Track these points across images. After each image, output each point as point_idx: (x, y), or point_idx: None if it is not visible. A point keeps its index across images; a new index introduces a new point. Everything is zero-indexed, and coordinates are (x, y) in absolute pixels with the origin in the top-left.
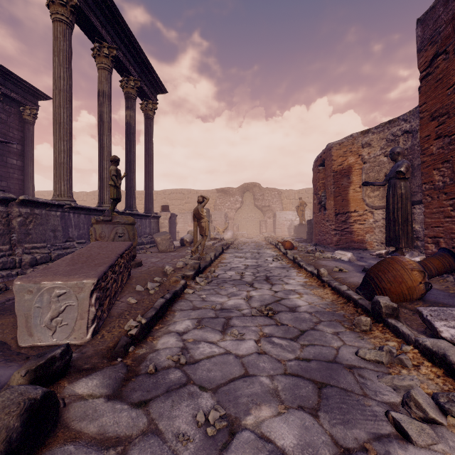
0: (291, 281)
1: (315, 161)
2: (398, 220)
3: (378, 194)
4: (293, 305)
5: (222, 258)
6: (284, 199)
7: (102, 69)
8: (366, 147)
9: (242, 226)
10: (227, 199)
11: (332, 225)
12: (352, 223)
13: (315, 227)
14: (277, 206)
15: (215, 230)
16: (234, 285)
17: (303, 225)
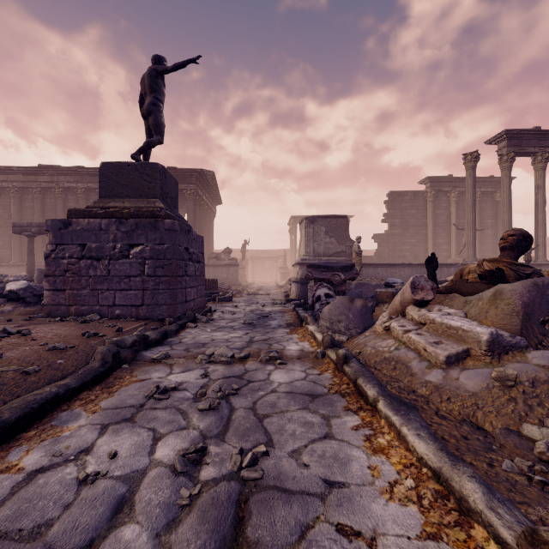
0: None
1: None
2: None
3: None
4: None
5: None
6: None
7: (536, 171)
8: None
9: None
10: None
11: None
12: None
13: None
14: None
15: None
16: None
17: None
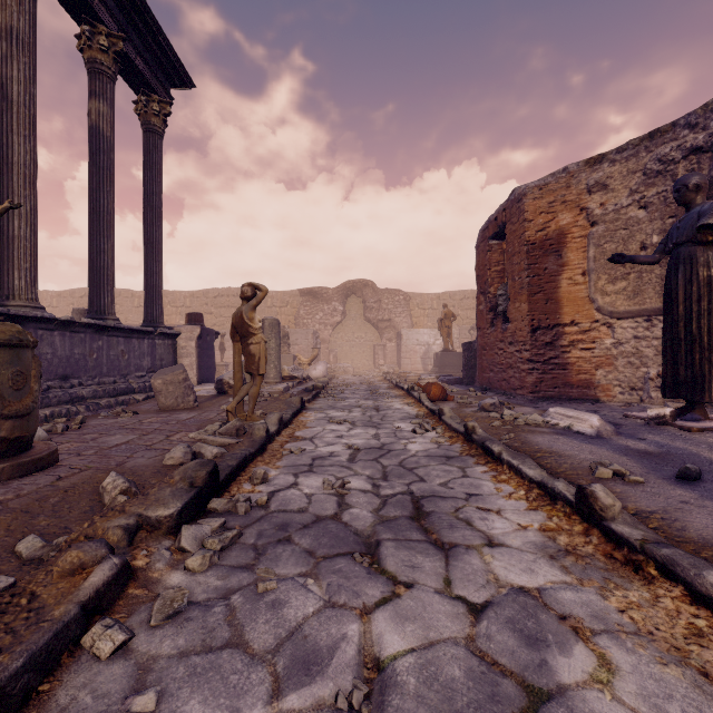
0: (494, 523)
1: (482, 229)
2: (701, 339)
3: (625, 287)
4: None
5: (298, 424)
6: (415, 309)
7: None
8: (597, 192)
9: (343, 354)
10: (319, 307)
11: (523, 352)
12: (567, 347)
13: (481, 355)
14: (403, 320)
15: (294, 362)
16: (312, 560)
17: (449, 351)
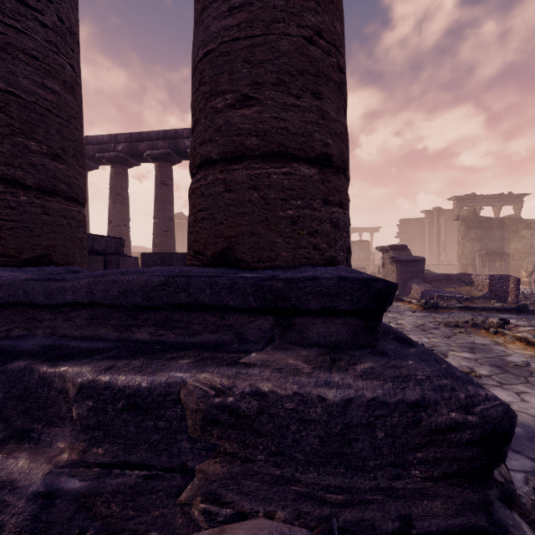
0: None
1: None
2: None
3: None
4: None
5: None
6: None
7: None
8: None
9: None
10: None
11: None
12: None
13: None
14: None
15: None
16: None
17: None
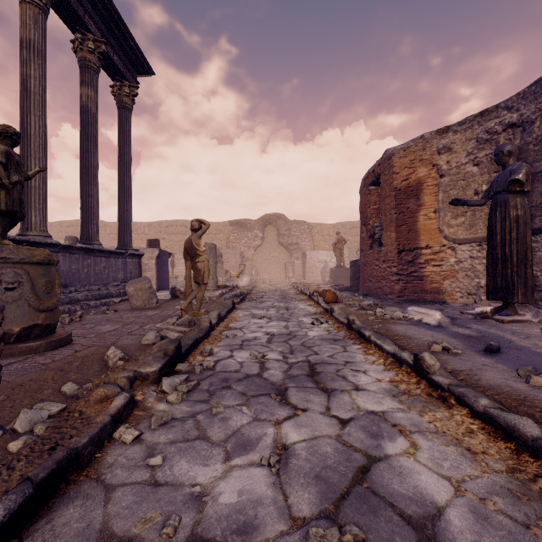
0: (361, 378)
1: (364, 178)
2: (512, 259)
3: (464, 221)
4: (418, 502)
5: (231, 319)
6: (316, 235)
7: (26, 2)
8: (444, 153)
9: (262, 269)
10: (244, 234)
11: (392, 267)
12: (424, 264)
13: (363, 270)
14: (307, 244)
15: (226, 275)
16: (245, 397)
17: (341, 267)
